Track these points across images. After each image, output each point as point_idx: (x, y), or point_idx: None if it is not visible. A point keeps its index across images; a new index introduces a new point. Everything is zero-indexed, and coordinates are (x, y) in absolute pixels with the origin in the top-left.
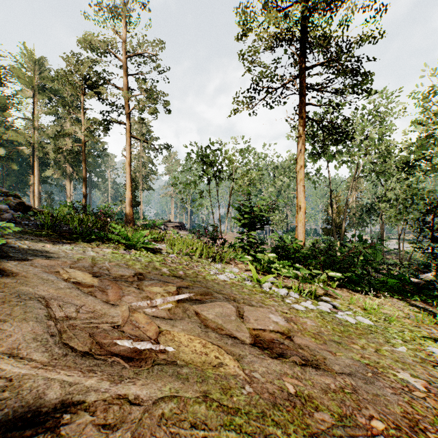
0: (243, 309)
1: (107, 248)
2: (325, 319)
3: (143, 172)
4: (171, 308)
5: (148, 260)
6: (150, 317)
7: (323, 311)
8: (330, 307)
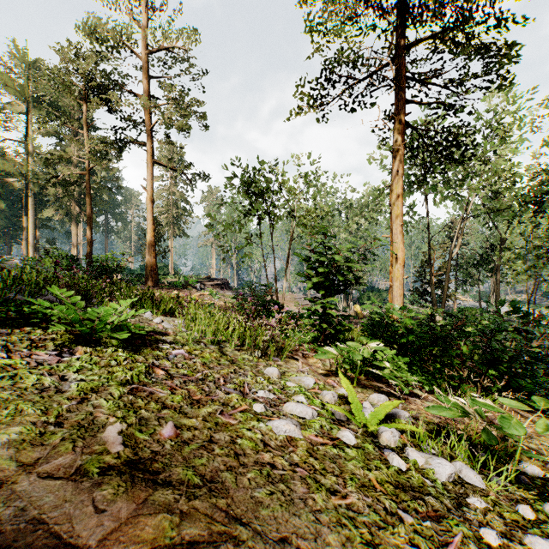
0: None
1: None
2: None
3: (174, 212)
4: None
5: (91, 384)
6: None
7: None
8: None
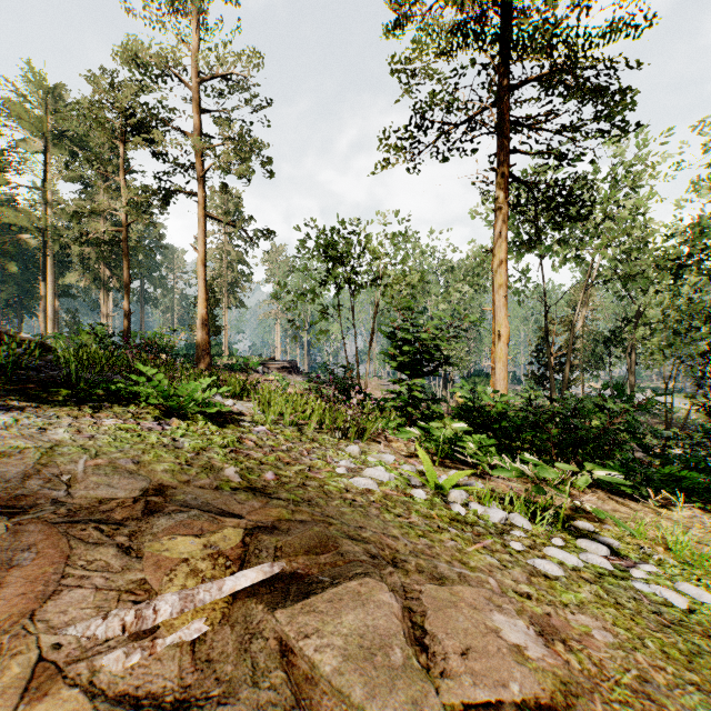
0: (422, 601)
1: (113, 416)
2: (624, 609)
3: (229, 277)
4: (203, 635)
5: (199, 444)
6: (100, 710)
7: (600, 571)
8: (605, 554)
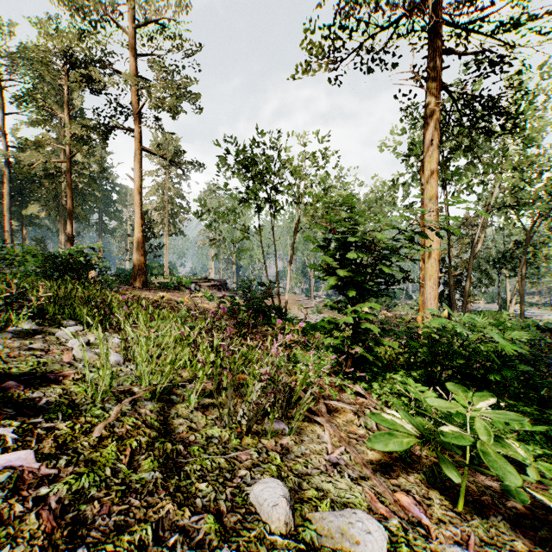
0: None
1: None
2: None
3: (169, 209)
4: None
5: None
6: None
7: None
8: None
